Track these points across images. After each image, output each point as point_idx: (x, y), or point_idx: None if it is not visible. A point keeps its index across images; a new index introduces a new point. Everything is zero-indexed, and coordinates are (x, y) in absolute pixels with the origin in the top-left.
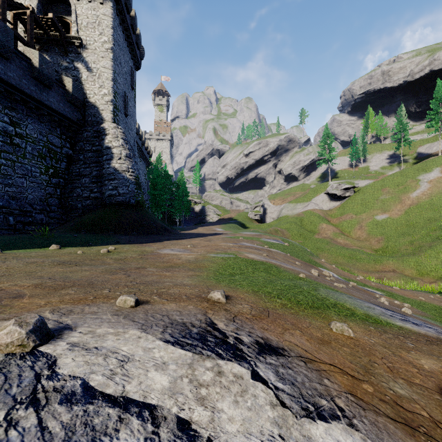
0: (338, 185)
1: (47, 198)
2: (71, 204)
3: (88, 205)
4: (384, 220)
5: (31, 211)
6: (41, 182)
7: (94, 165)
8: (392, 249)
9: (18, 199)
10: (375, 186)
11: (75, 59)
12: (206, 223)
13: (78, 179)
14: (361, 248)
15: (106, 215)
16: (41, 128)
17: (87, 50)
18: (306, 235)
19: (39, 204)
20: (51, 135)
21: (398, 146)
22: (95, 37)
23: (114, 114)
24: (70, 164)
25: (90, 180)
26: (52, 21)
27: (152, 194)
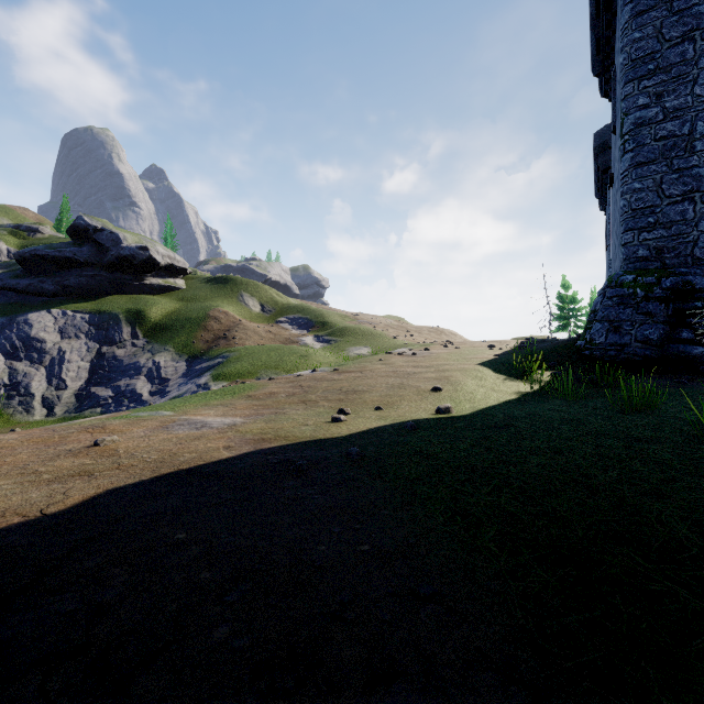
0: None
1: None
2: None
3: None
4: None
5: None
6: None
7: None
8: None
9: None
10: None
11: None
12: None
13: None
14: None
15: None
16: None
17: None
18: None
19: None
20: None
21: None
22: None
23: None
24: None
25: None
26: None
27: None
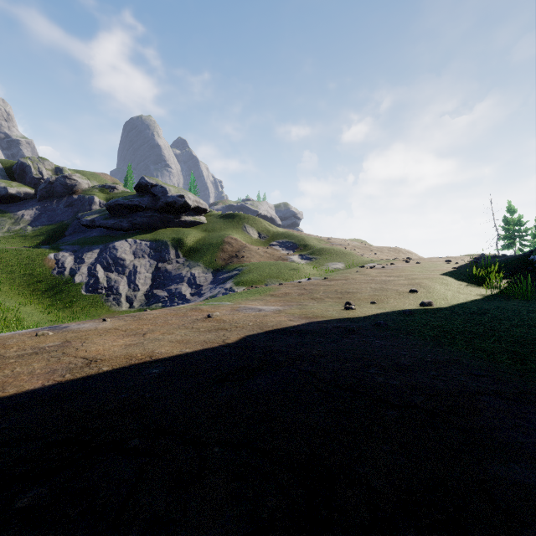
0: None
1: None
2: None
3: None
4: None
5: None
6: None
7: None
8: None
9: None
10: None
11: None
12: None
13: None
14: None
15: None
16: None
17: None
18: None
19: None
20: None
21: None
22: None
23: None
24: None
25: None
26: None
27: None
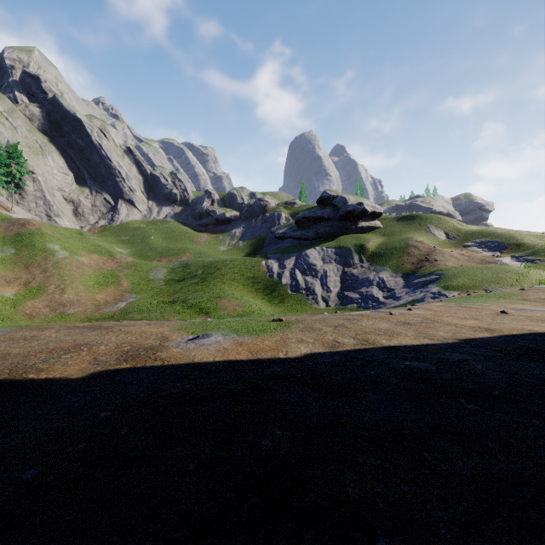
0: None
1: None
2: None
3: None
4: None
5: None
6: None
7: None
8: None
9: None
10: None
11: None
12: None
13: None
14: None
15: None
16: None
17: None
18: None
19: None
20: None
21: None
22: None
23: None
24: None
25: None
26: None
27: None
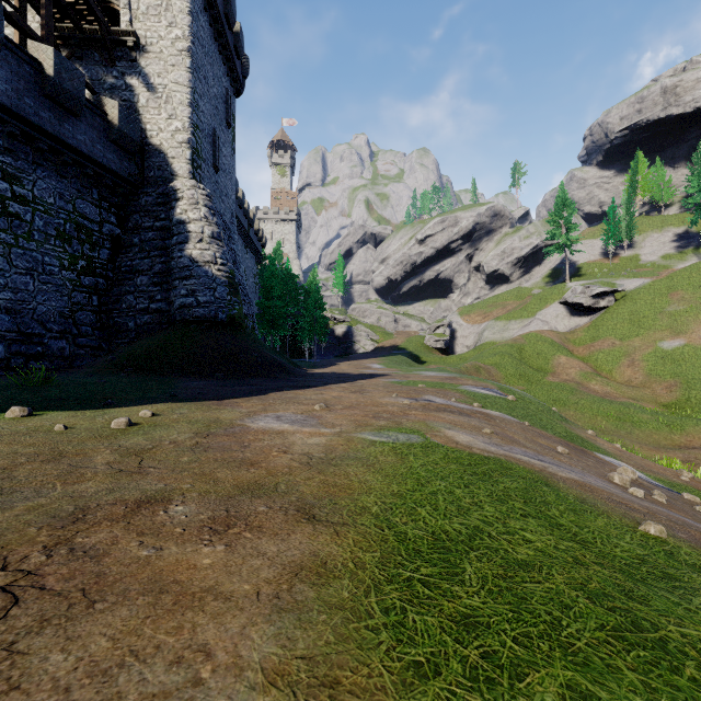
0: (586, 288)
1: (75, 312)
2: (117, 321)
3: (145, 324)
4: (677, 350)
5: (41, 335)
6: (62, 283)
7: (157, 253)
8: (700, 404)
9: (19, 312)
10: (655, 288)
11: (127, 71)
12: (354, 354)
13: (130, 278)
14: (637, 400)
15: (173, 341)
16: (63, 187)
17: (147, 54)
18: (531, 376)
19: (58, 322)
20: (81, 201)
21: (695, 217)
22: (161, 31)
23: (194, 165)
24: (118, 252)
25: (150, 280)
26: (85, 2)
27: (264, 306)
